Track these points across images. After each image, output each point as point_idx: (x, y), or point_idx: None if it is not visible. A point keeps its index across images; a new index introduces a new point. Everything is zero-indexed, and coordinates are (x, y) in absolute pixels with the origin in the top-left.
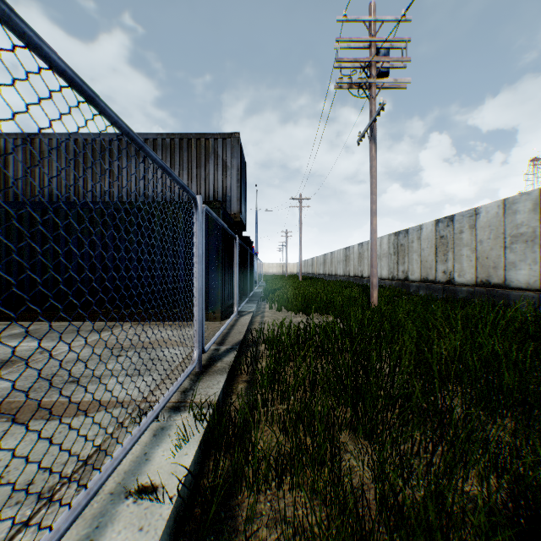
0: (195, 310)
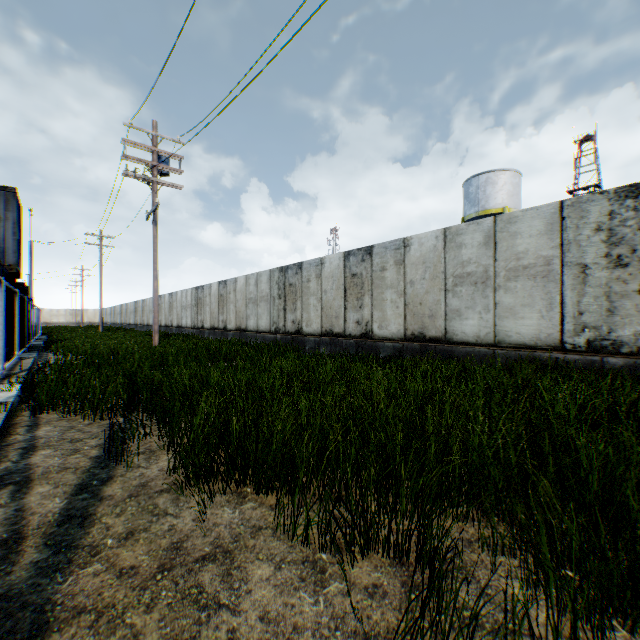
0: (2, 343)
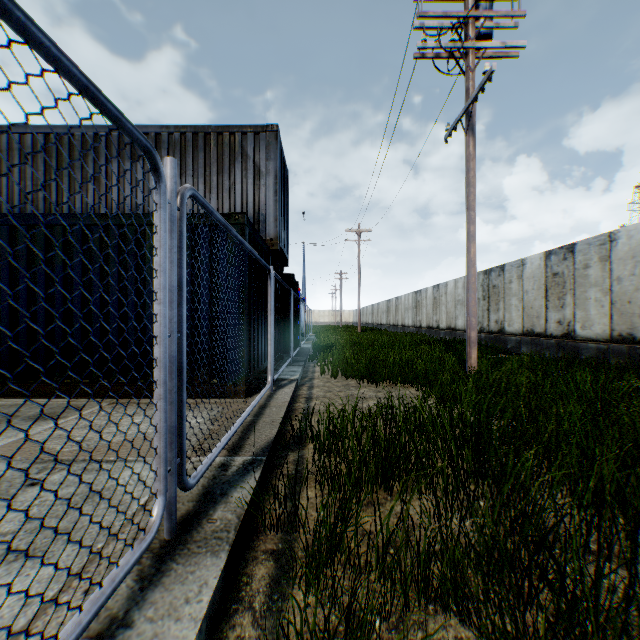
0: (156, 409)
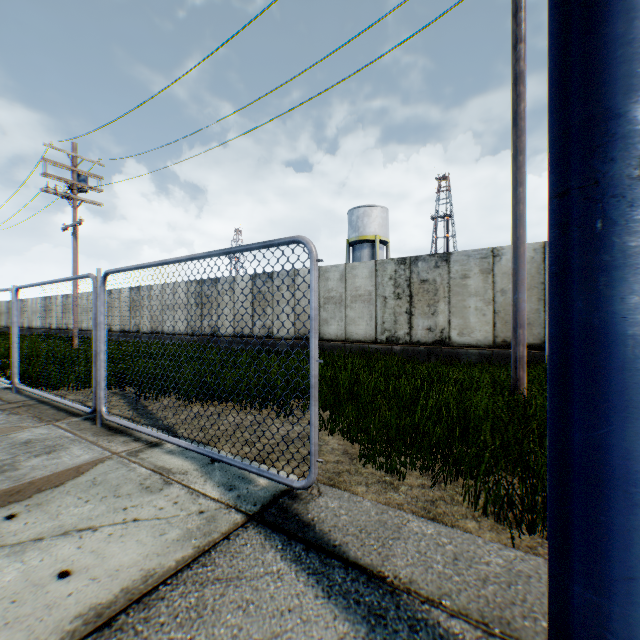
0: None
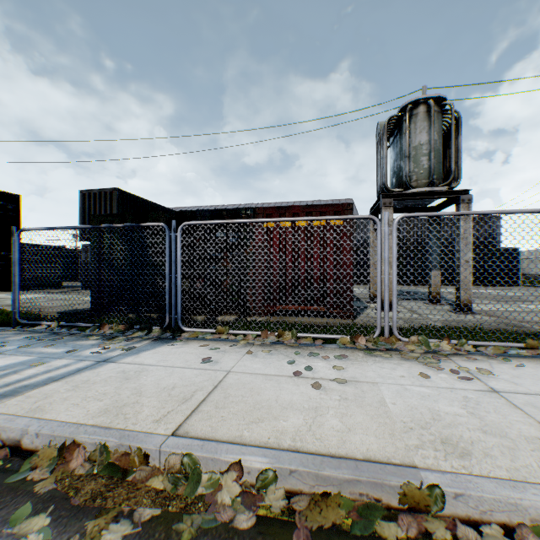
0: None
